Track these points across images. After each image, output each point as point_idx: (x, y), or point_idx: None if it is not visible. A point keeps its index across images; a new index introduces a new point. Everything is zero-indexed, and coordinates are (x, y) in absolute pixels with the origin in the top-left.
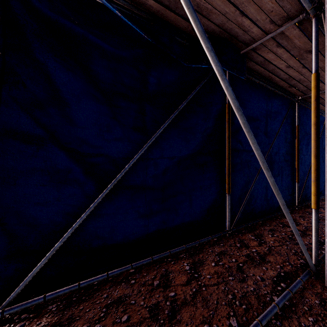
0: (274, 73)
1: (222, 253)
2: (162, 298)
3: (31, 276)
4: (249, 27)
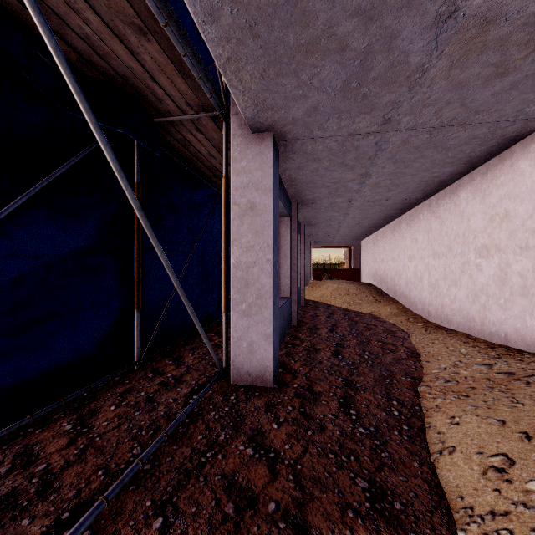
0: (197, 157)
1: (127, 391)
2: (21, 480)
3: None
4: (163, 97)
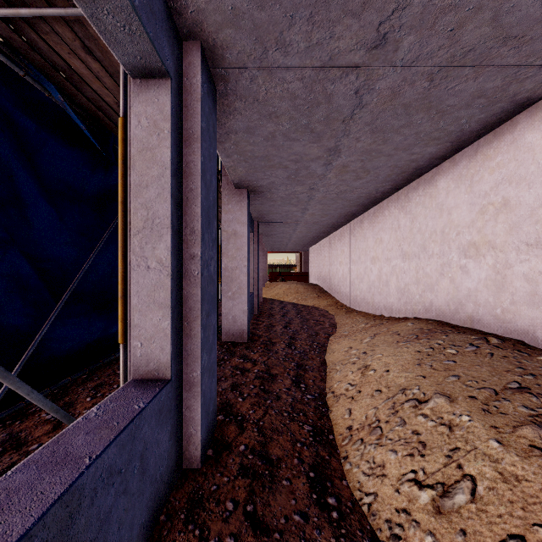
0: None
1: None
2: None
3: None
4: None
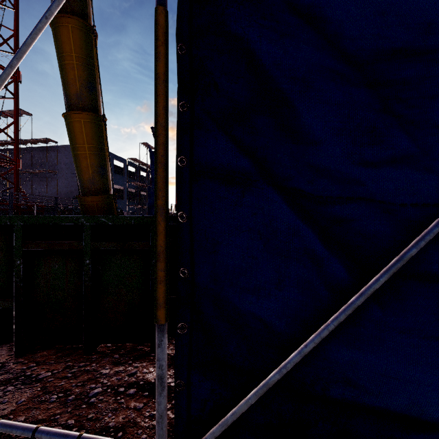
0: None
1: None
2: None
3: (234, 417)
4: None
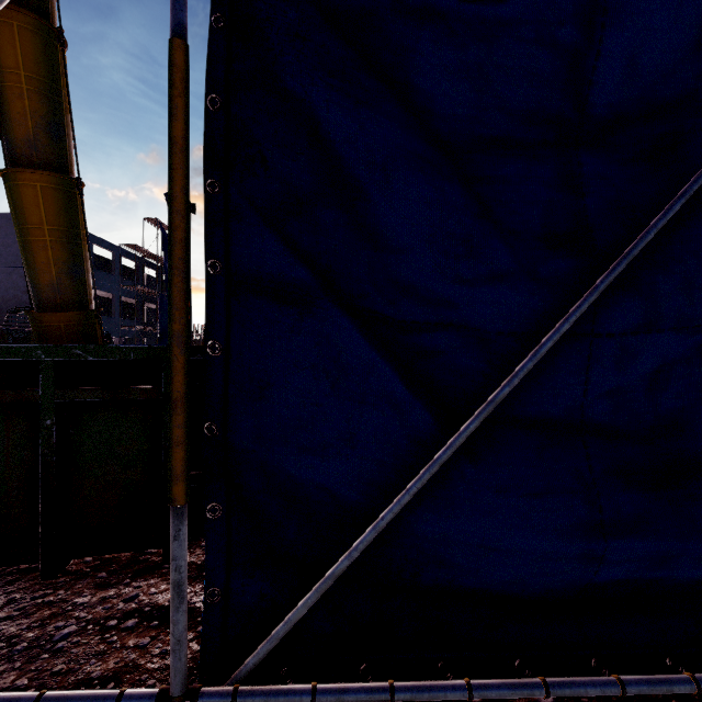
0: None
1: None
2: None
3: (288, 627)
4: None
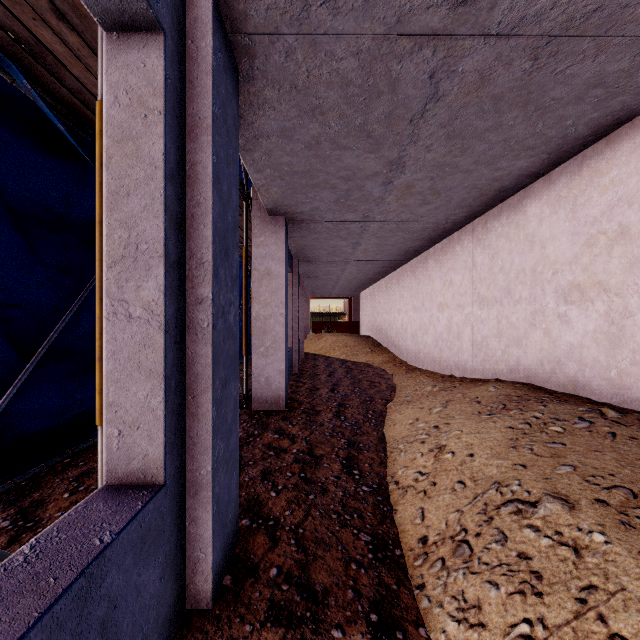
0: None
1: None
2: None
3: None
4: None
